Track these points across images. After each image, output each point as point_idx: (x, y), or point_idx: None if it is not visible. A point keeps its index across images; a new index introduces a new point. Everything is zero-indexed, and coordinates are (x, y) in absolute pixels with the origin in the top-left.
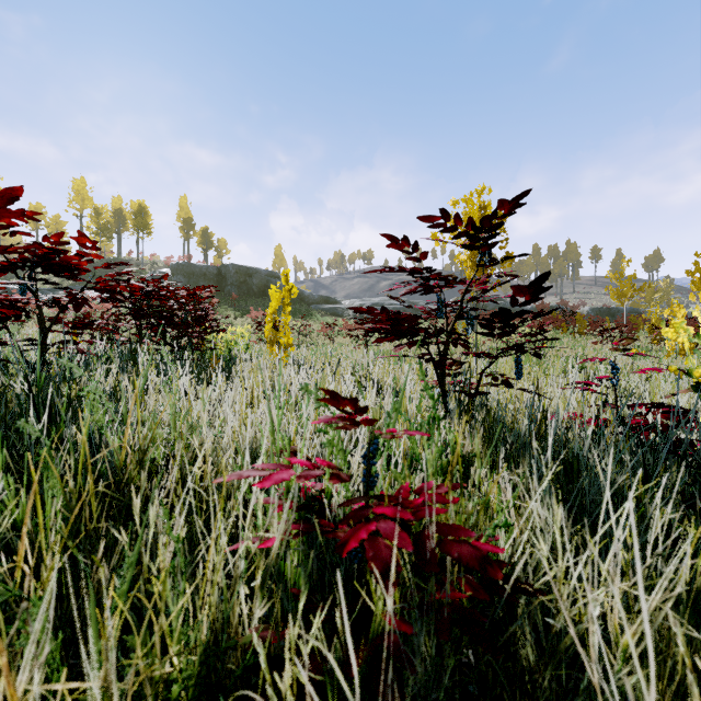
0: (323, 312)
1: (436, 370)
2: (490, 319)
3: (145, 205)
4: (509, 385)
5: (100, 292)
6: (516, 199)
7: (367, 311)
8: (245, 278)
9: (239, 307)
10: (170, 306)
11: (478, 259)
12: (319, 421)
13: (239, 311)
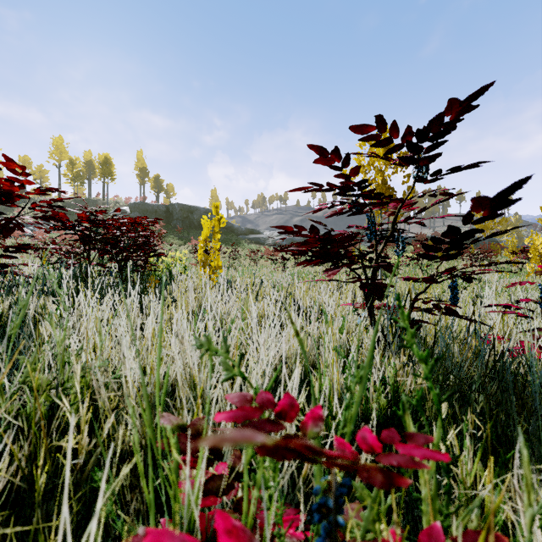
0: (249, 241)
1: (365, 295)
2: (437, 239)
3: (109, 157)
4: (456, 314)
5: (33, 218)
6: (469, 100)
7: (293, 231)
8: (188, 214)
9: (183, 237)
10: (113, 233)
11: (414, 174)
12: (227, 415)
13: (182, 240)
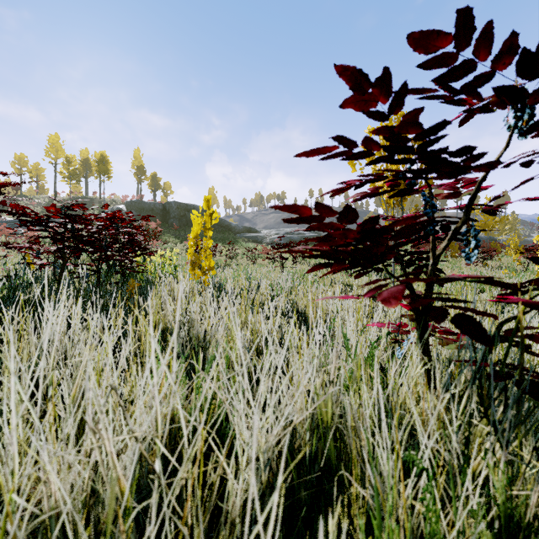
0: (246, 240)
1: (418, 320)
2: None
3: (105, 155)
4: None
5: None
6: None
7: (311, 217)
8: (185, 213)
9: (179, 235)
10: (89, 229)
11: (511, 123)
12: None
13: (179, 239)
